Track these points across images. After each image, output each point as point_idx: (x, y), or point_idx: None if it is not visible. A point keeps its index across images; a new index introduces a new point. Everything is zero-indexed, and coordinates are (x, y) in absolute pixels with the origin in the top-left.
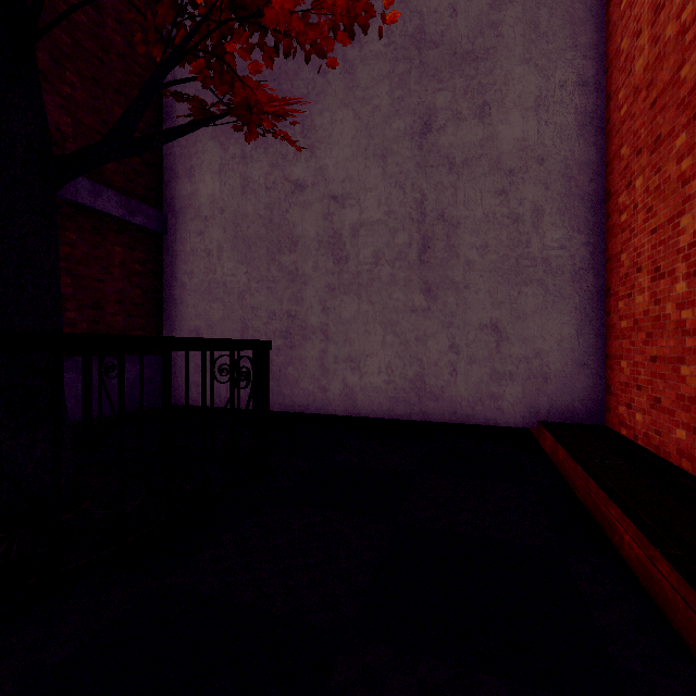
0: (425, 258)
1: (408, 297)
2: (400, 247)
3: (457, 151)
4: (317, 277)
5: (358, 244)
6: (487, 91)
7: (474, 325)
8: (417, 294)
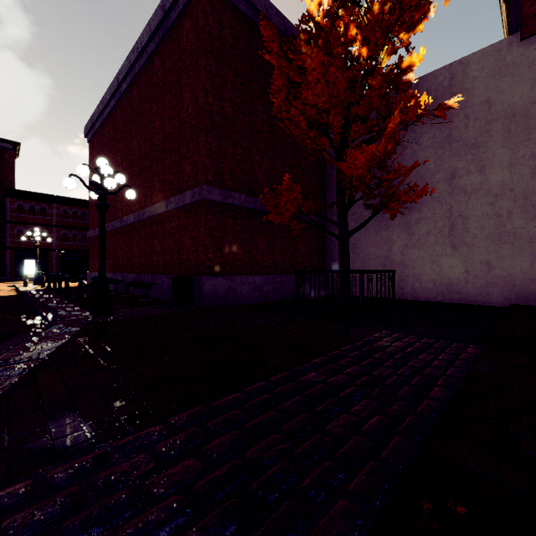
0: (452, 233)
1: (443, 250)
2: (439, 228)
3: (468, 187)
4: (398, 241)
5: (418, 227)
6: (483, 160)
7: (477, 262)
8: (448, 248)
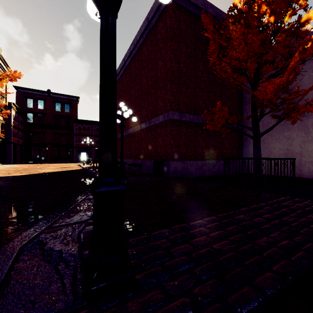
0: None
1: None
2: None
3: None
4: (297, 138)
5: None
6: None
7: None
8: None
